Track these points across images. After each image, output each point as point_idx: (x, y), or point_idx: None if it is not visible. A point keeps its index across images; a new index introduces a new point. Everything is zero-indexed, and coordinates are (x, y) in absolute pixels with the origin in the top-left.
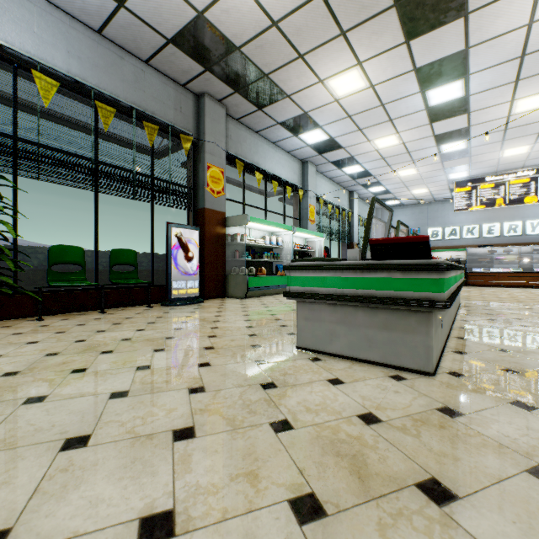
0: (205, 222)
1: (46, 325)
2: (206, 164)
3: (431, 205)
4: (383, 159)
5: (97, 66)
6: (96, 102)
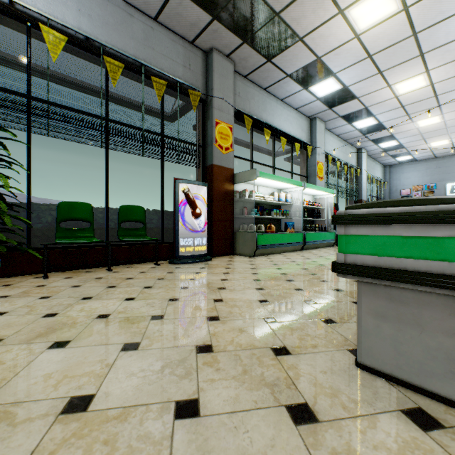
0: (214, 179)
1: (43, 285)
2: (214, 120)
3: (450, 159)
4: (402, 107)
5: (107, 23)
6: (104, 57)
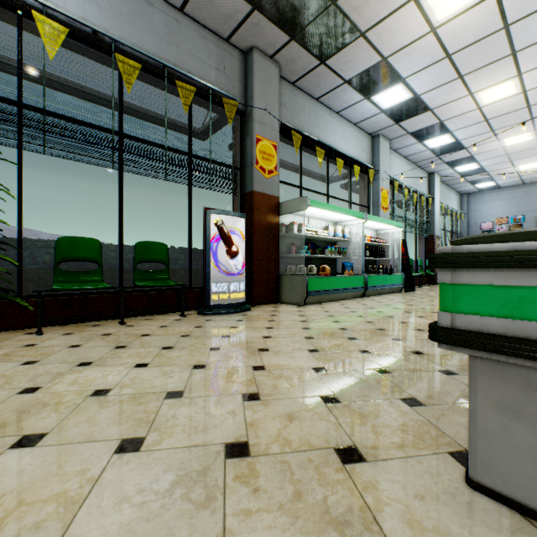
0: (254, 209)
1: (33, 344)
2: (255, 136)
3: None
4: (486, 122)
5: (120, 14)
6: (116, 54)
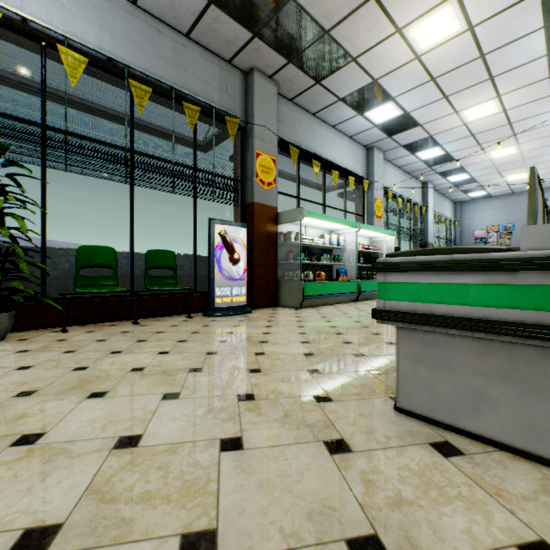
0: (254, 219)
1: (64, 339)
2: (255, 151)
3: None
4: (472, 136)
5: (132, 41)
6: (129, 80)
